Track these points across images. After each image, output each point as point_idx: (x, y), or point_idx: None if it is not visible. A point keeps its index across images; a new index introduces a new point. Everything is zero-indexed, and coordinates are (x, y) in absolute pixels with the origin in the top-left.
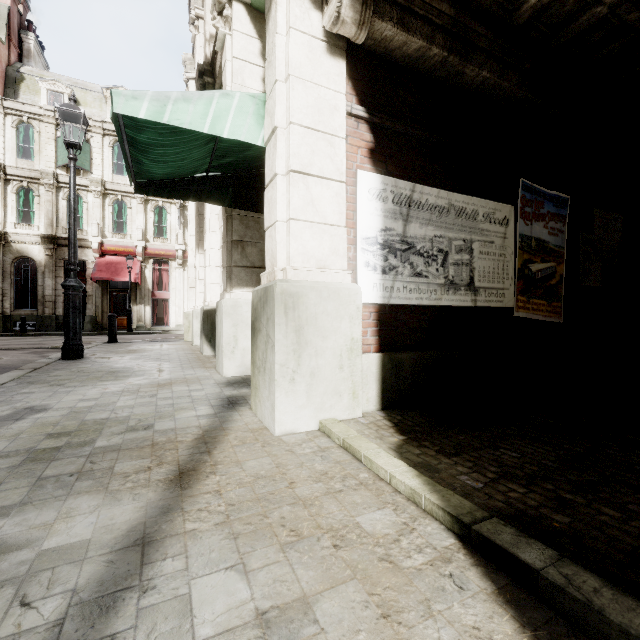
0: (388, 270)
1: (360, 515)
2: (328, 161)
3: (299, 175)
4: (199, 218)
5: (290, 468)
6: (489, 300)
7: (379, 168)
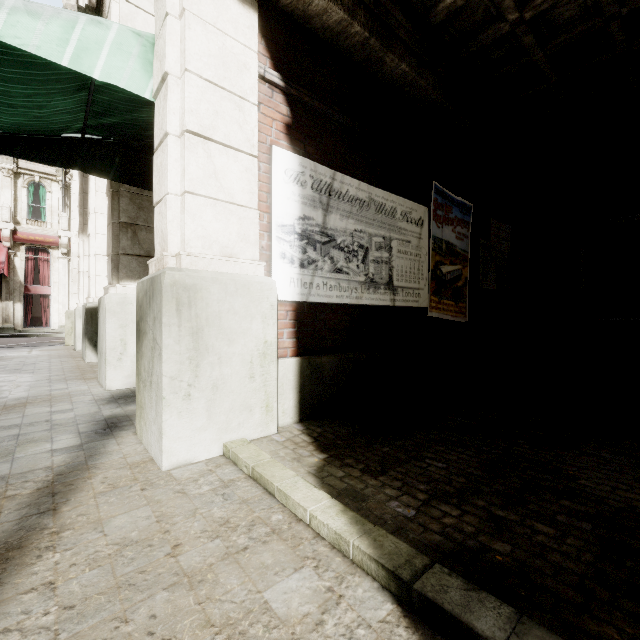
0: (307, 264)
1: (270, 587)
2: (236, 128)
3: (198, 138)
4: (84, 197)
5: (177, 521)
6: (406, 300)
7: (297, 147)
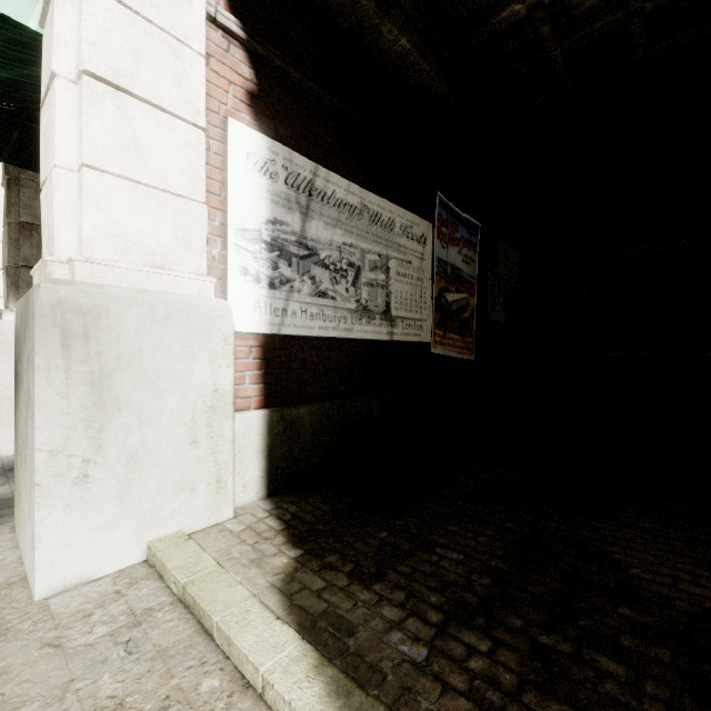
0: (279, 283)
1: None
2: (170, 82)
3: (105, 86)
4: None
5: None
6: (407, 333)
7: (265, 126)
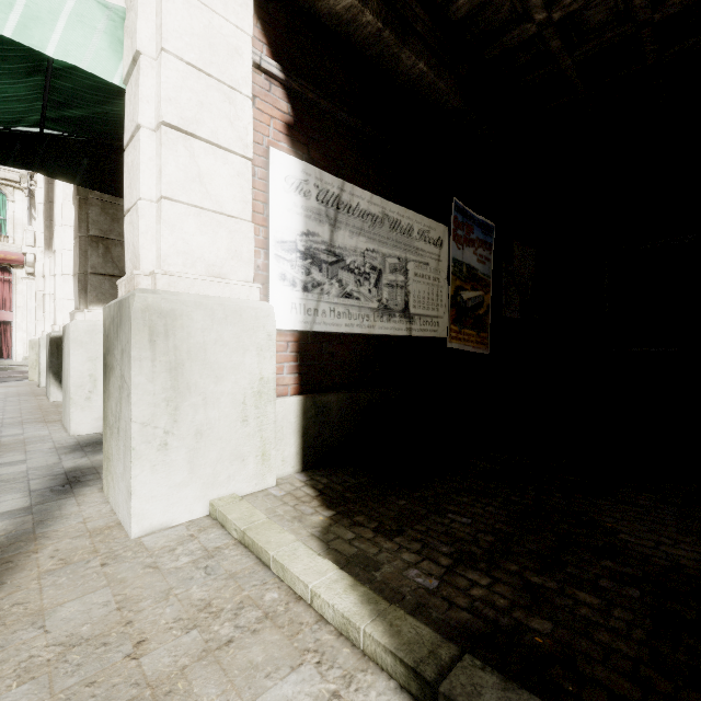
0: (311, 287)
1: (259, 696)
2: (225, 123)
3: (178, 133)
4: (50, 207)
5: (144, 606)
6: (424, 329)
7: (299, 151)
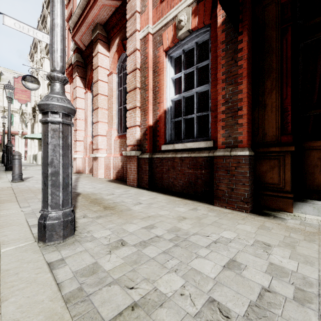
0: None
1: None
2: None
3: None
4: (32, 133)
5: None
6: None
7: None
